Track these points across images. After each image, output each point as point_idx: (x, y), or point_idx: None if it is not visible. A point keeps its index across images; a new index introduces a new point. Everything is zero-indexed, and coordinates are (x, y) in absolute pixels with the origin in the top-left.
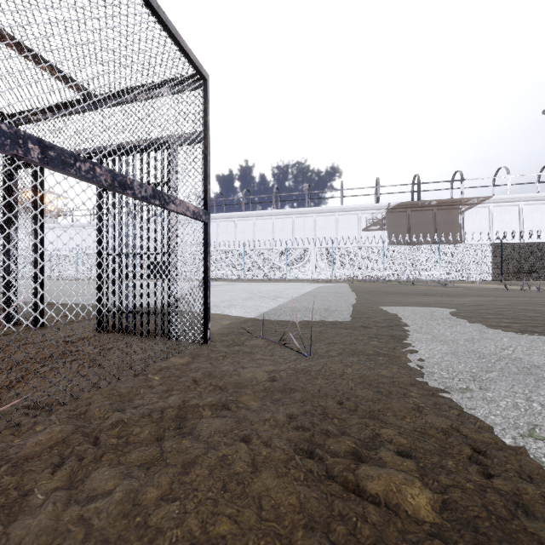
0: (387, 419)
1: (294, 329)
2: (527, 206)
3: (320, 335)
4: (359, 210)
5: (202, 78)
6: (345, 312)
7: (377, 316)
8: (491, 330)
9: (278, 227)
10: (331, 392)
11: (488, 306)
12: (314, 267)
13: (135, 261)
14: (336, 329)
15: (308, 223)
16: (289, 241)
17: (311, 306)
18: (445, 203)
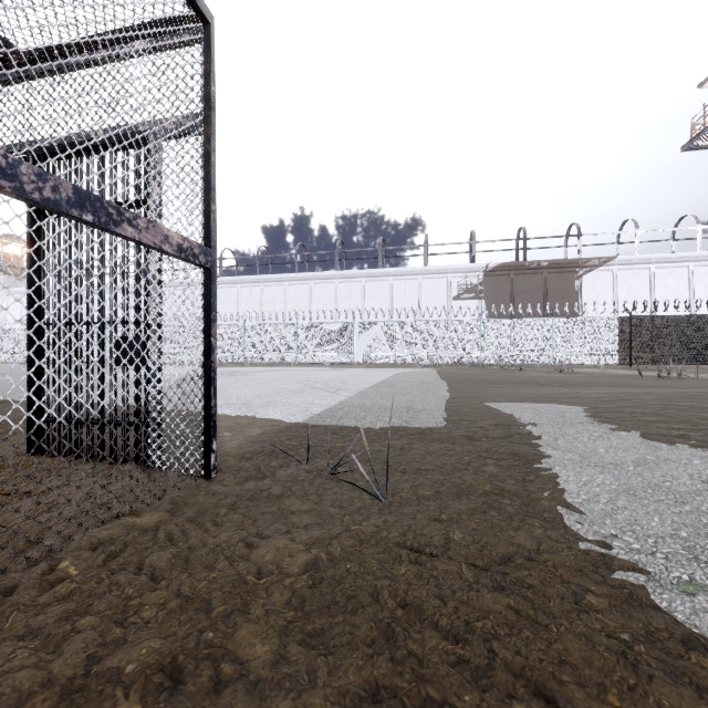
0: (567, 699)
1: (360, 444)
2: (660, 270)
3: (402, 453)
4: (449, 273)
5: (200, 19)
6: (436, 413)
7: (484, 419)
8: (664, 444)
9: (342, 294)
10: (431, 607)
11: (636, 402)
12: (390, 347)
13: (31, 330)
14: (426, 443)
15: (383, 289)
16: (357, 312)
17: (386, 404)
18: (558, 265)
